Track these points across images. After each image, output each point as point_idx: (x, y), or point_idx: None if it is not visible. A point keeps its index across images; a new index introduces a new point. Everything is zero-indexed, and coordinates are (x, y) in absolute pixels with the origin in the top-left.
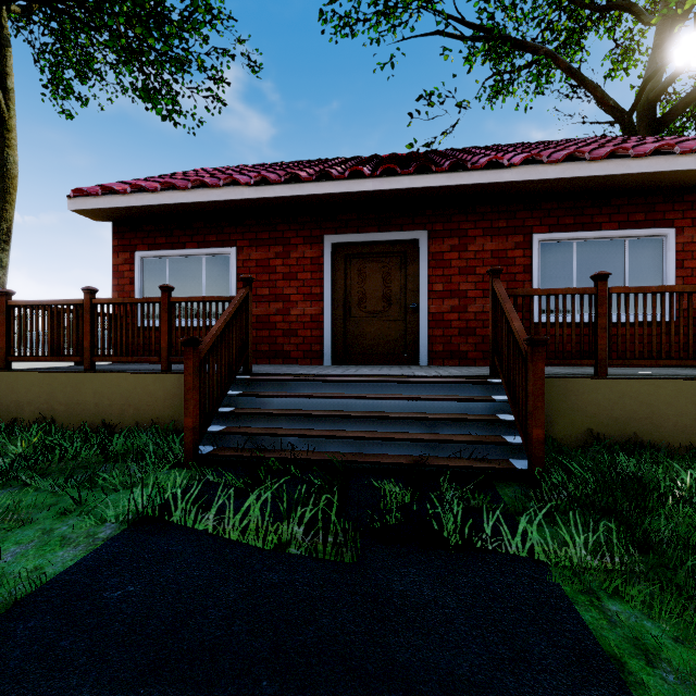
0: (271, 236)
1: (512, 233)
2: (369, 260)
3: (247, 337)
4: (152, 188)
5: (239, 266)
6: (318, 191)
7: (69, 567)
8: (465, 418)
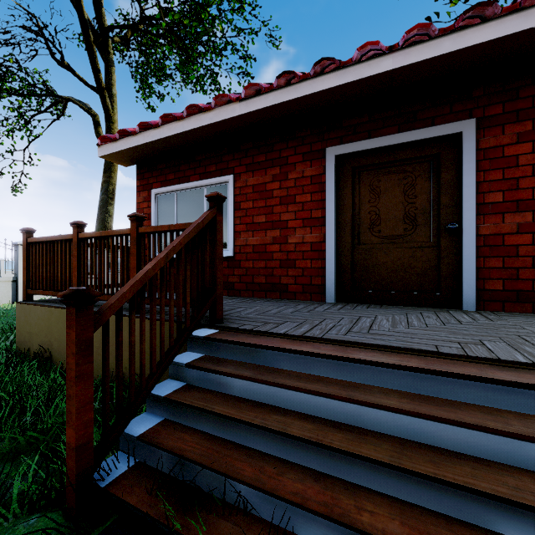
0: (267, 158)
1: None
2: (384, 171)
3: (214, 276)
4: (155, 124)
5: (236, 194)
6: (316, 89)
7: None
8: None
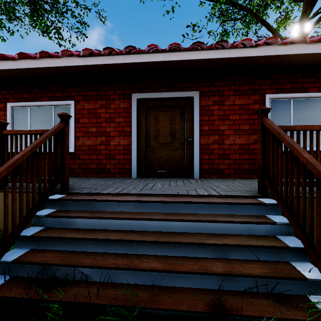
0: (97, 93)
1: (252, 93)
2: (161, 110)
3: (63, 163)
4: (12, 57)
5: (76, 113)
6: (126, 61)
7: None
8: (255, 244)
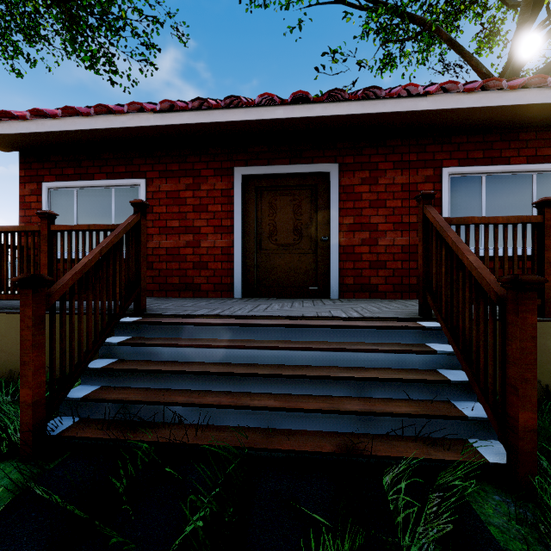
0: (181, 168)
1: (422, 166)
2: (279, 193)
3: (139, 272)
4: (53, 114)
5: (149, 198)
6: (226, 119)
7: None
8: (404, 378)
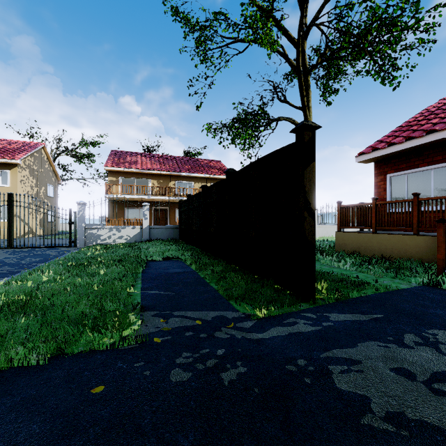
0: None
1: None
2: None
3: None
4: (399, 142)
5: None
6: None
7: (407, 288)
8: None
